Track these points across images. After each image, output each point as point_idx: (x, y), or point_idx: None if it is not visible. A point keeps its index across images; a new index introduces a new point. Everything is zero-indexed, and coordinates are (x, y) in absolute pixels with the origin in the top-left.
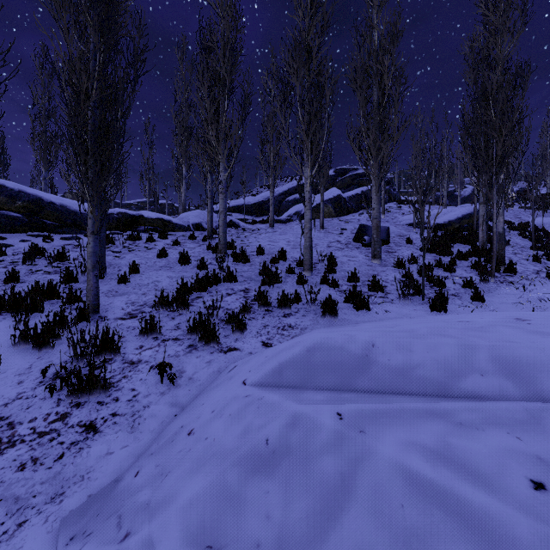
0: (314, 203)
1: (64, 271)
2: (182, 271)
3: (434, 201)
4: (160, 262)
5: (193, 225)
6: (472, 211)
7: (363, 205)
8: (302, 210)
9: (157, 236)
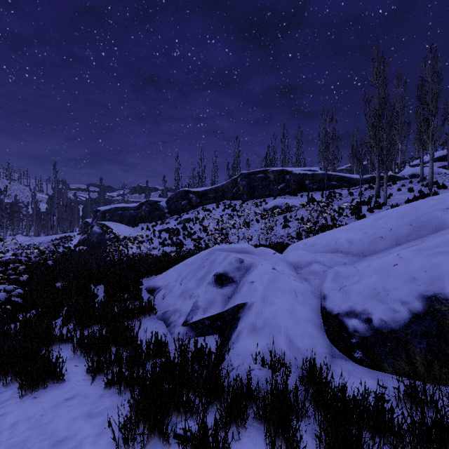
0: None
1: (365, 197)
2: (410, 194)
3: None
4: (398, 193)
5: (409, 176)
6: None
7: None
8: None
9: (391, 184)
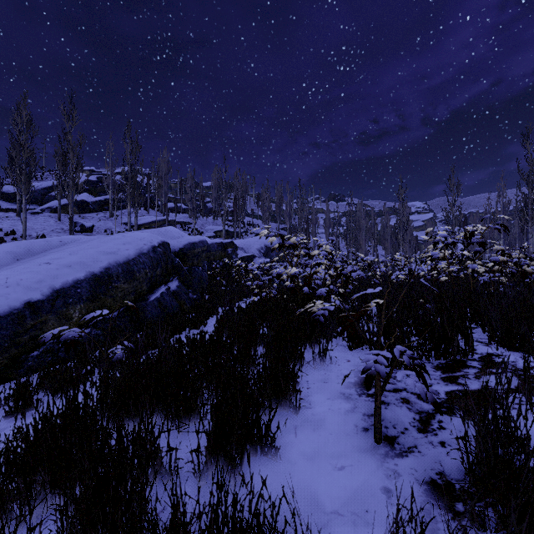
0: (64, 202)
1: None
2: None
3: (162, 210)
4: None
5: None
6: (158, 220)
7: (105, 208)
8: (54, 206)
9: None
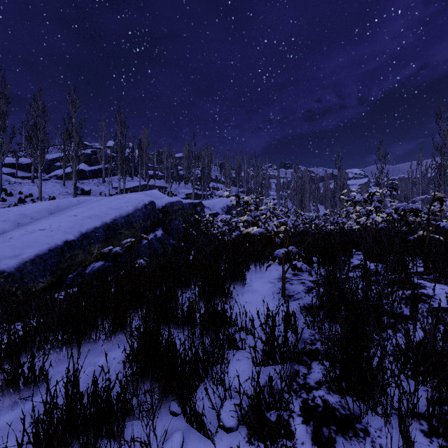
0: (67, 171)
1: None
2: None
3: (143, 177)
4: None
5: None
6: (141, 185)
7: (99, 175)
8: (59, 174)
9: None
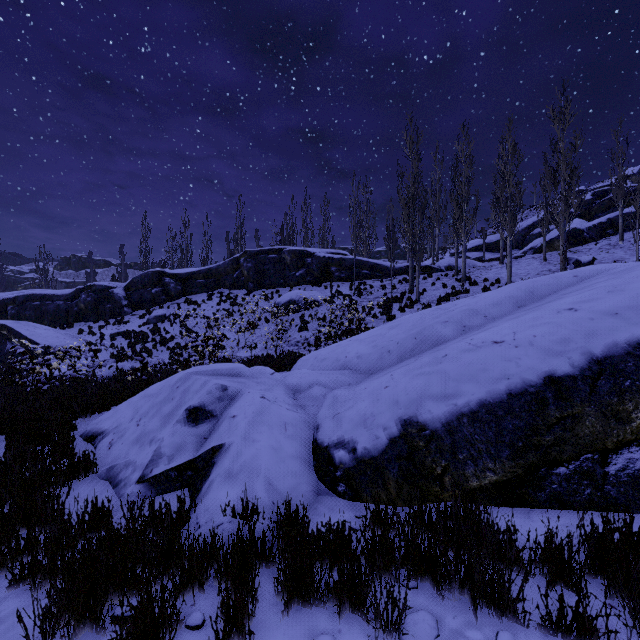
0: (548, 238)
1: (398, 292)
2: (444, 291)
3: None
4: (433, 288)
5: (445, 268)
6: None
7: (607, 232)
8: (536, 245)
9: (427, 276)
